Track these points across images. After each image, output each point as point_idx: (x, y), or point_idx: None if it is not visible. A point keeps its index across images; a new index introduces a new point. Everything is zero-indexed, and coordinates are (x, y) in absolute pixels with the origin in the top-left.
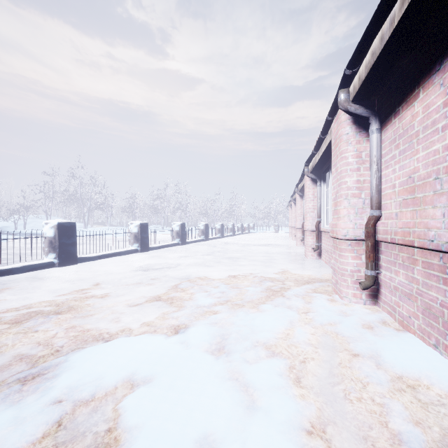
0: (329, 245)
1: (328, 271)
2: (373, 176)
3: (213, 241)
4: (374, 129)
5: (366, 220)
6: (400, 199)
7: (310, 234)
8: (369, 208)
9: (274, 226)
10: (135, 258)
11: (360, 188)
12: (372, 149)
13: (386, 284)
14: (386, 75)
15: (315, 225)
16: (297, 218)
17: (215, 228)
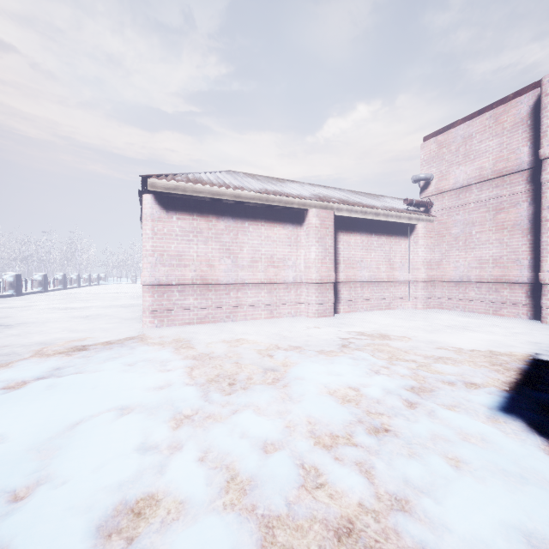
0: None
1: None
2: None
3: (55, 292)
4: None
5: None
6: None
7: None
8: None
9: (132, 277)
10: None
11: None
12: None
13: None
14: None
15: None
16: None
17: (55, 279)
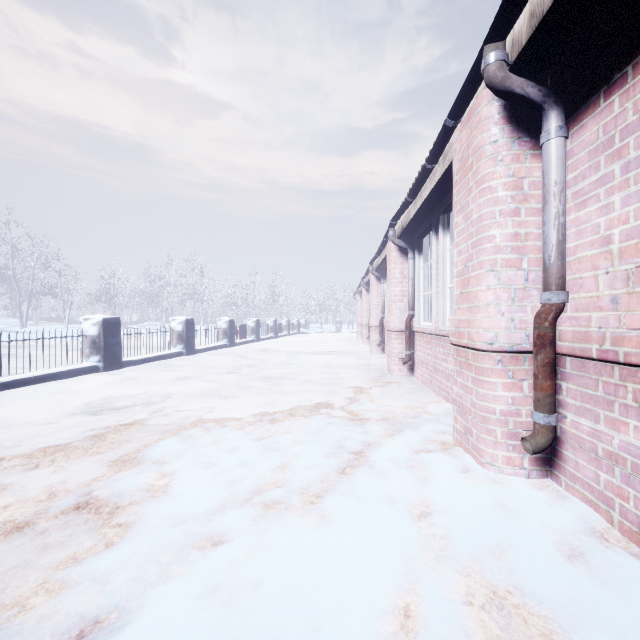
0: (430, 354)
1: (432, 398)
2: (552, 222)
3: (243, 347)
4: (553, 127)
5: (531, 312)
6: (629, 267)
7: (397, 336)
8: (536, 290)
9: (336, 323)
10: (87, 384)
11: (520, 250)
12: (548, 169)
13: (582, 443)
14: (593, 3)
15: (405, 321)
16: (372, 312)
17: (247, 327)
